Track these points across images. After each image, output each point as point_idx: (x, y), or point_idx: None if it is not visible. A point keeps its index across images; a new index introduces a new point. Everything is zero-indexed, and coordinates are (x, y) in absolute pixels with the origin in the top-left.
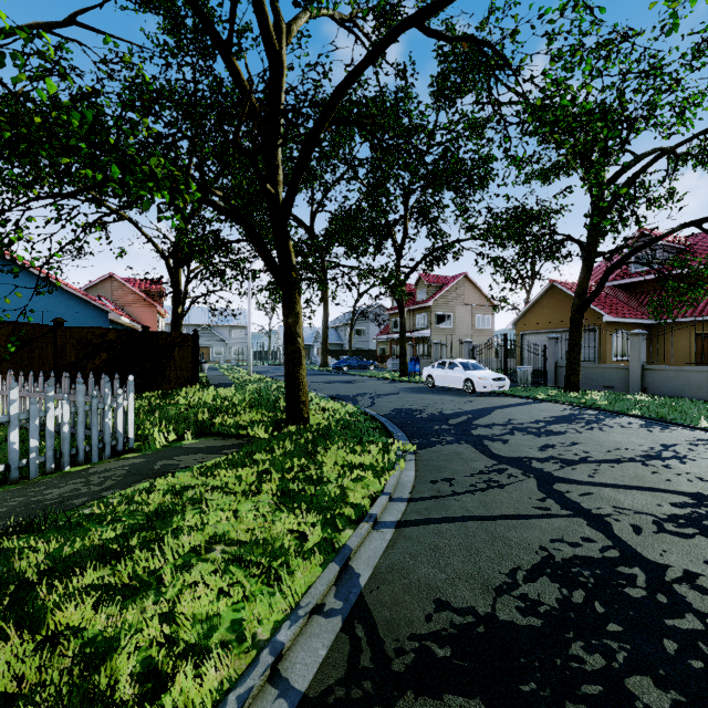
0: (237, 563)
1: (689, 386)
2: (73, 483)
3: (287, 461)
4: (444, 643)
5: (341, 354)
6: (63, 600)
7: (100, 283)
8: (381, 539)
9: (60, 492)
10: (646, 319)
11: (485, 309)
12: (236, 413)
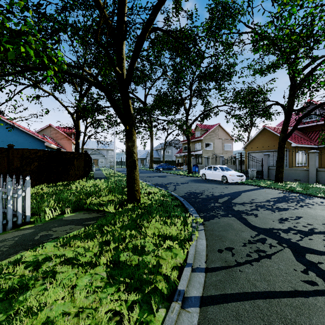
0: None
1: None
2: None
3: (122, 233)
4: None
5: (159, 162)
6: None
7: (45, 129)
8: (189, 323)
9: None
10: (313, 145)
11: (228, 141)
12: (101, 195)
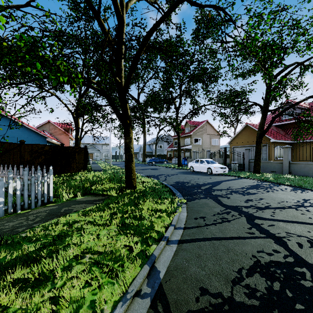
0: (96, 265)
1: (311, 171)
2: (20, 219)
3: (125, 208)
4: None
5: (151, 156)
6: None
7: (44, 125)
8: (170, 250)
9: (12, 224)
10: (289, 140)
11: (216, 136)
12: (102, 183)
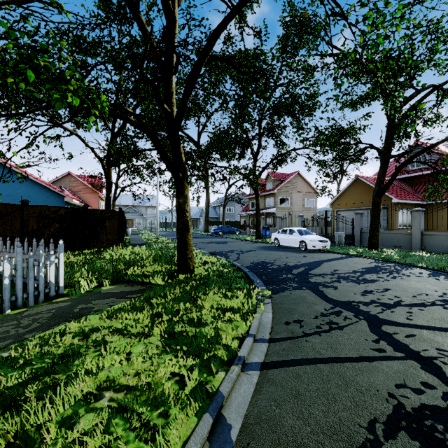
0: (120, 413)
1: None
2: (6, 326)
3: (175, 305)
4: None
5: (217, 224)
6: None
7: (62, 178)
8: (248, 382)
9: None
10: (420, 200)
11: (310, 194)
12: (143, 265)
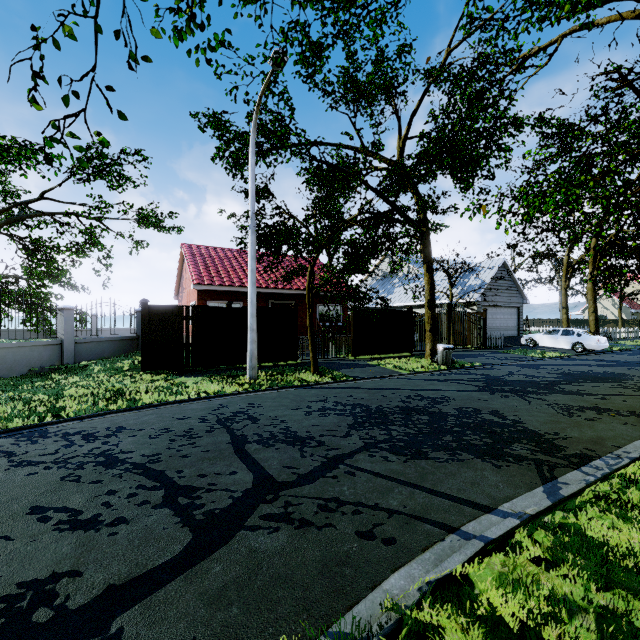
0: None
1: None
2: None
3: None
4: (507, 459)
5: None
6: None
7: None
8: (516, 505)
9: None
10: None
11: None
12: None
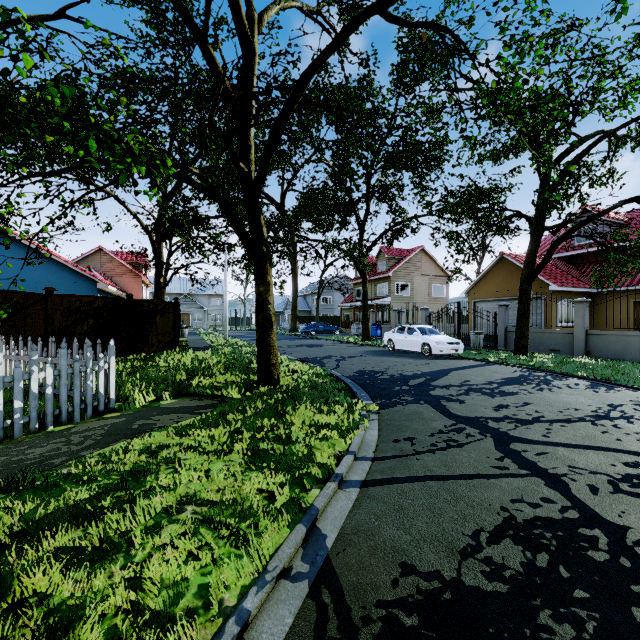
0: (206, 524)
1: (630, 350)
2: (54, 443)
3: (257, 421)
4: (411, 611)
5: (309, 320)
6: (32, 565)
7: (90, 256)
8: (346, 499)
9: (41, 452)
10: (588, 288)
11: (440, 279)
12: (211, 374)
